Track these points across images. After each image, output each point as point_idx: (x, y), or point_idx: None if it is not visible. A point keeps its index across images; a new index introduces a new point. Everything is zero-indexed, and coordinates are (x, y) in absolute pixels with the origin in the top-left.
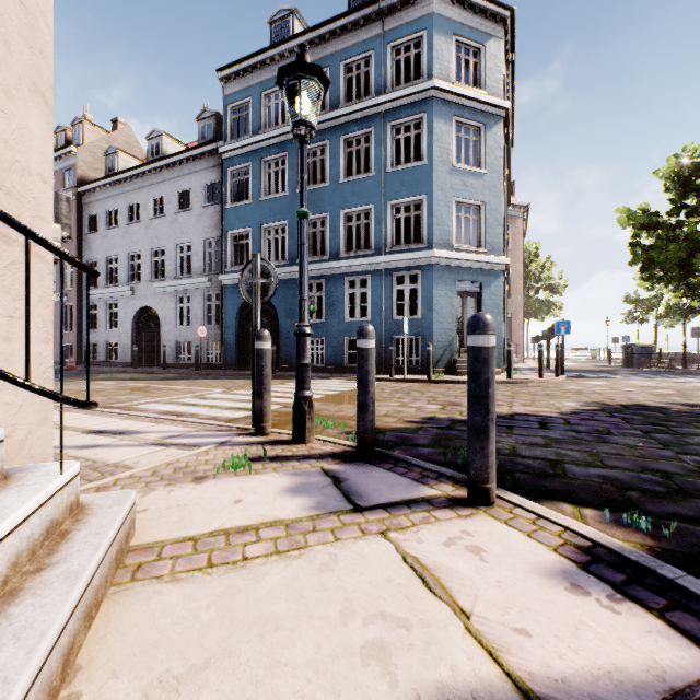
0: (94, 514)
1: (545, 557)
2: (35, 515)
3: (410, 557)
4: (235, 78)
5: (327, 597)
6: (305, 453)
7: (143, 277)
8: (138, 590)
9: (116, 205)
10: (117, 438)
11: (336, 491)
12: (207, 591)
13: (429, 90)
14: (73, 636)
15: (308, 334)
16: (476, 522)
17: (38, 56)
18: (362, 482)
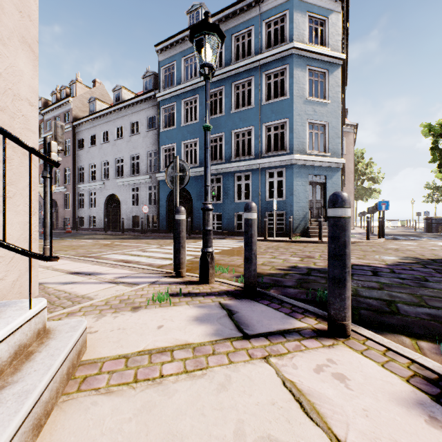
0: (54, 338)
1: (400, 387)
2: (3, 343)
3: (288, 381)
4: (166, 50)
5: (223, 417)
6: (208, 291)
7: (111, 176)
8: (80, 400)
9: (95, 132)
10: (87, 277)
11: (229, 321)
12: (130, 404)
13: (290, 49)
14: None
15: (210, 209)
16: (337, 351)
17: (26, 19)
18: (248, 315)
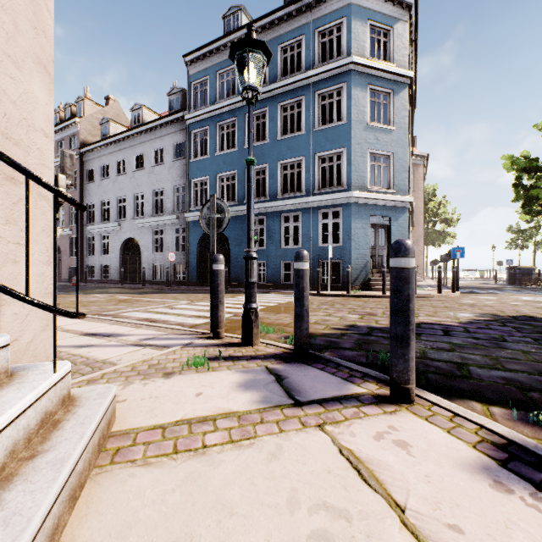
0: (82, 406)
1: (466, 453)
2: (31, 409)
3: (345, 449)
4: (197, 61)
5: (275, 486)
6: (252, 354)
7: (128, 215)
8: (115, 472)
9: (108, 161)
10: (106, 339)
11: (278, 387)
12: (172, 475)
13: (348, 64)
14: (58, 517)
15: (255, 257)
16: (400, 418)
17: (41, 36)
18: (300, 380)
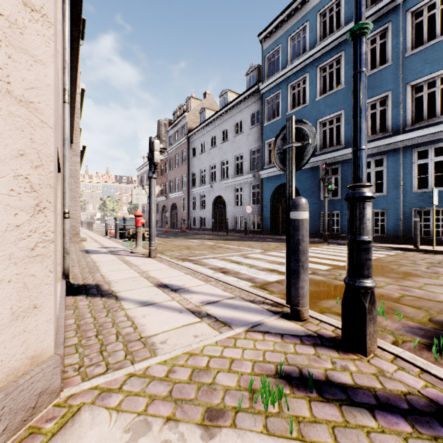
0: None
1: None
2: None
3: None
4: (269, 36)
5: None
6: (375, 386)
7: (217, 178)
8: None
9: (204, 139)
10: (170, 295)
11: None
12: None
13: None
14: None
15: (369, 197)
16: None
17: None
18: None
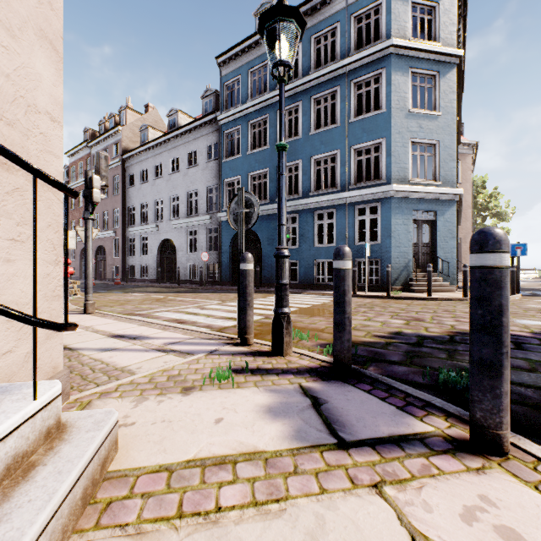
0: (69, 441)
1: None
2: None
3: (421, 537)
4: (229, 62)
5: None
6: (284, 366)
7: (165, 217)
8: None
9: (147, 166)
10: (131, 342)
11: (316, 416)
12: None
13: (387, 48)
14: None
15: (286, 256)
16: (494, 482)
17: (46, 6)
18: (342, 407)
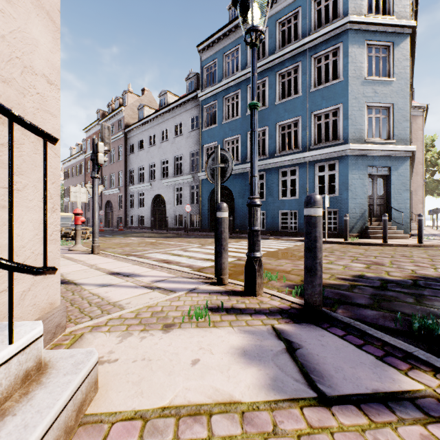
0: (45, 385)
1: None
2: None
3: None
4: (207, 48)
5: None
6: (256, 307)
7: (157, 177)
8: None
9: (143, 137)
10: (124, 279)
11: (291, 363)
12: None
13: (344, 25)
14: None
15: (258, 204)
16: None
17: None
18: (318, 353)
